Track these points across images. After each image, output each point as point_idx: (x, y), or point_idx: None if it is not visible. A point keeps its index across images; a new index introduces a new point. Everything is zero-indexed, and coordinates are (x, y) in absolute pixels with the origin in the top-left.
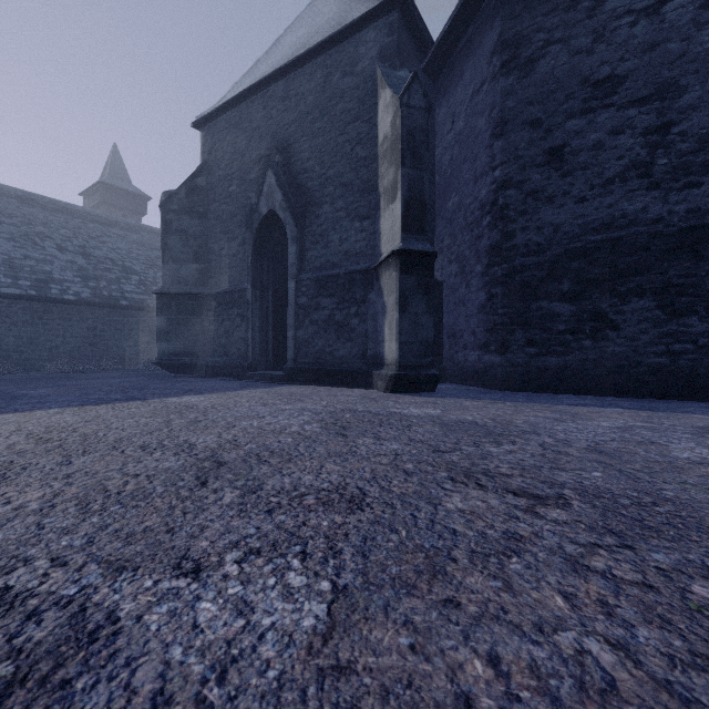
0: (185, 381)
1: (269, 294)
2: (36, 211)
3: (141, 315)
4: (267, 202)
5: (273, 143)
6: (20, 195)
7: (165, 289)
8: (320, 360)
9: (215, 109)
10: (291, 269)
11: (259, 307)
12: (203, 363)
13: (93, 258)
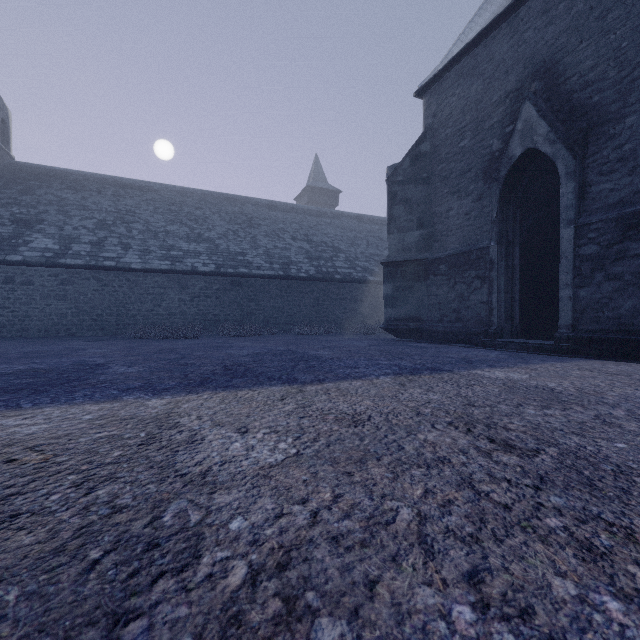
0: (426, 347)
1: (515, 250)
2: (276, 213)
3: (348, 286)
4: (522, 141)
5: (526, 71)
6: (267, 204)
7: (391, 258)
8: (628, 327)
9: (443, 66)
10: (566, 213)
11: (504, 266)
12: (430, 329)
13: (313, 243)
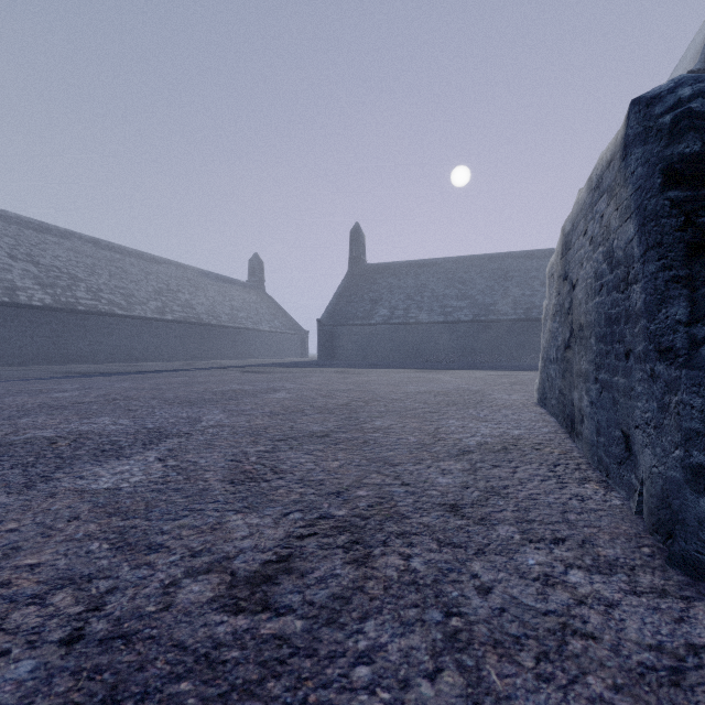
0: None
1: None
2: (532, 262)
3: None
4: None
5: None
6: (525, 254)
7: None
8: None
9: None
10: None
11: None
12: None
13: None
